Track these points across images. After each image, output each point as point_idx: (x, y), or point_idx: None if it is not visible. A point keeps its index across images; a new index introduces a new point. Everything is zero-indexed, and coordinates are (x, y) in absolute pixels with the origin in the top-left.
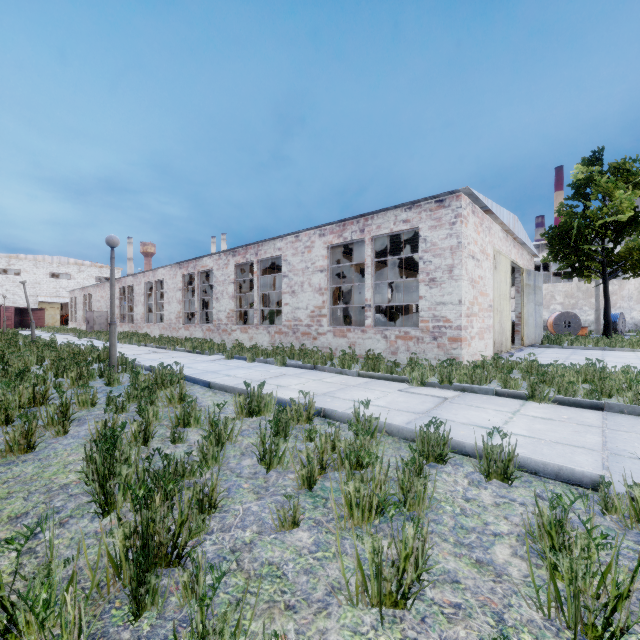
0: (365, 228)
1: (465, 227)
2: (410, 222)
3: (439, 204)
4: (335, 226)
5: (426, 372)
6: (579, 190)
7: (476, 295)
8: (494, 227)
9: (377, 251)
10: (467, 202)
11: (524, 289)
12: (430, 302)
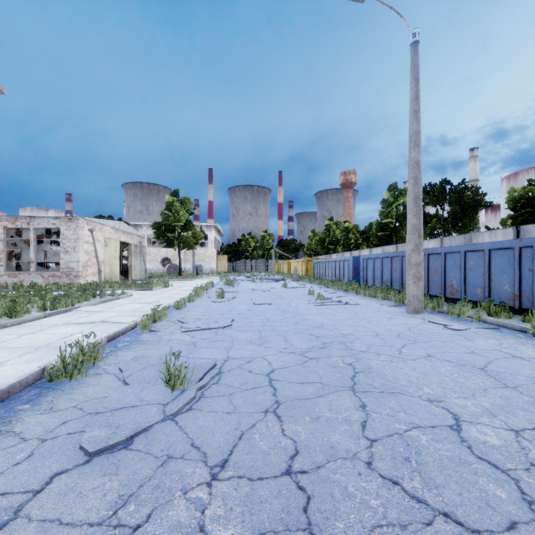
0: (31, 223)
1: (82, 231)
2: (56, 225)
3: (70, 220)
4: (10, 218)
5: (53, 286)
6: (168, 207)
7: (90, 258)
8: (105, 228)
9: (43, 229)
10: (83, 221)
11: (133, 253)
12: (66, 261)
